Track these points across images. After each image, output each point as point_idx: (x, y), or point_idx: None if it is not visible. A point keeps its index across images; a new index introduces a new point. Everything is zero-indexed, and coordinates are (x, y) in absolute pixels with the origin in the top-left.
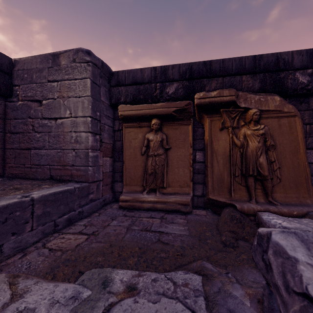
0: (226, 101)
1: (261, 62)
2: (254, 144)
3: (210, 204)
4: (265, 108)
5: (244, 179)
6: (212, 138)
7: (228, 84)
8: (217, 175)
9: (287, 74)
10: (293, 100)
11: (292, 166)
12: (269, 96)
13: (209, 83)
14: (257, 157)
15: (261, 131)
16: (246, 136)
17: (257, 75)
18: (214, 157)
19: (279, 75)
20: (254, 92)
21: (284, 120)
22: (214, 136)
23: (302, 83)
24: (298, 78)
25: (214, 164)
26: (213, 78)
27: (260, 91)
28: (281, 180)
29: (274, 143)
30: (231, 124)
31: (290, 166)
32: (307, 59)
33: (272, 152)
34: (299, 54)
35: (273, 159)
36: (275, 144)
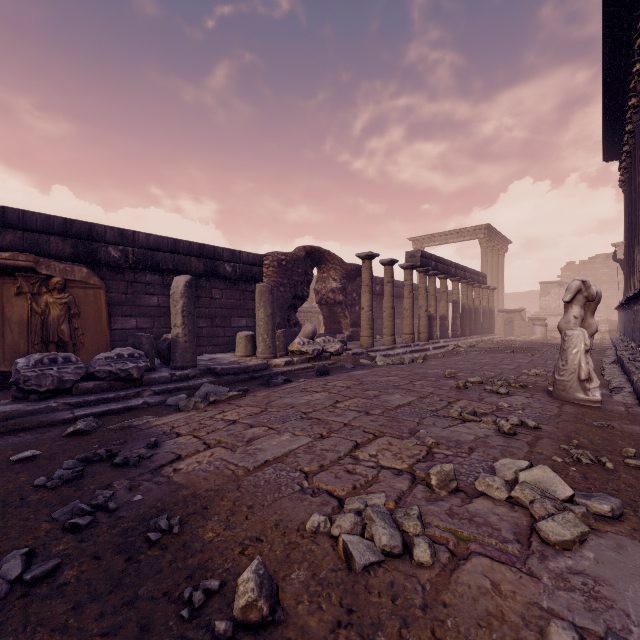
0: (23, 267)
1: (73, 227)
2: (56, 312)
3: (2, 380)
4: (72, 278)
5: (45, 346)
6: (4, 304)
7: (32, 241)
8: (11, 344)
9: (101, 246)
10: (111, 269)
11: (95, 332)
12: (77, 266)
13: (2, 234)
14: (60, 325)
15: (65, 300)
16: (49, 303)
17: (68, 239)
18: (7, 325)
19: (92, 245)
20: (65, 256)
21: (91, 291)
22: (7, 301)
23: (115, 257)
24: (111, 252)
25: (7, 333)
26: (9, 229)
27: (72, 256)
28: (85, 345)
29: (80, 311)
30: (31, 290)
31: (94, 332)
32: (119, 237)
33: (77, 320)
34: (112, 230)
35: (77, 326)
36: (80, 312)
